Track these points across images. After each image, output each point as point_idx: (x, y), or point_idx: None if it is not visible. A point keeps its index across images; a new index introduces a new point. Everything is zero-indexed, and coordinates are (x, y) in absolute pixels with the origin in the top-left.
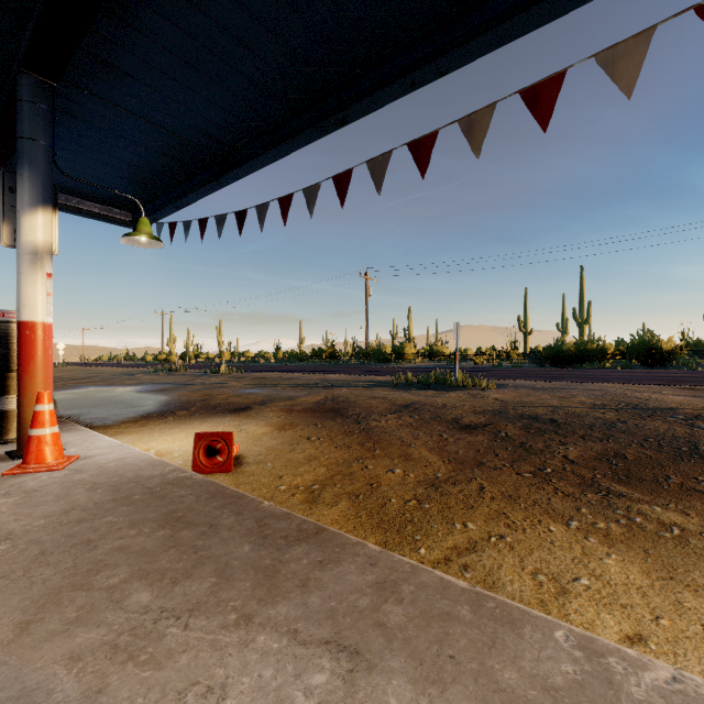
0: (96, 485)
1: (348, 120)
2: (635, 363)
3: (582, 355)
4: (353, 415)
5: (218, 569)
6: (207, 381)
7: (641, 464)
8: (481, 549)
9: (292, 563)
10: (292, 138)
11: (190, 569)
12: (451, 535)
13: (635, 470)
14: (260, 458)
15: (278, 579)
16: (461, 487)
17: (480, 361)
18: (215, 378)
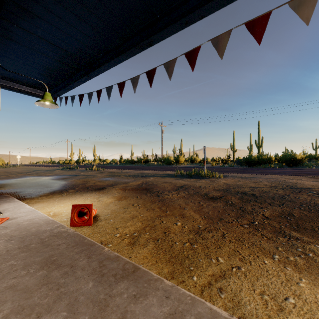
0: (12, 237)
1: (153, 43)
2: (283, 165)
3: (260, 161)
4: (155, 192)
5: (69, 303)
6: (86, 173)
7: (303, 219)
8: (228, 276)
9: (117, 297)
10: (124, 52)
11: (51, 304)
12: (210, 266)
13: (300, 223)
14: (107, 216)
15: (107, 312)
16: (212, 234)
17: (214, 164)
18: (90, 172)
